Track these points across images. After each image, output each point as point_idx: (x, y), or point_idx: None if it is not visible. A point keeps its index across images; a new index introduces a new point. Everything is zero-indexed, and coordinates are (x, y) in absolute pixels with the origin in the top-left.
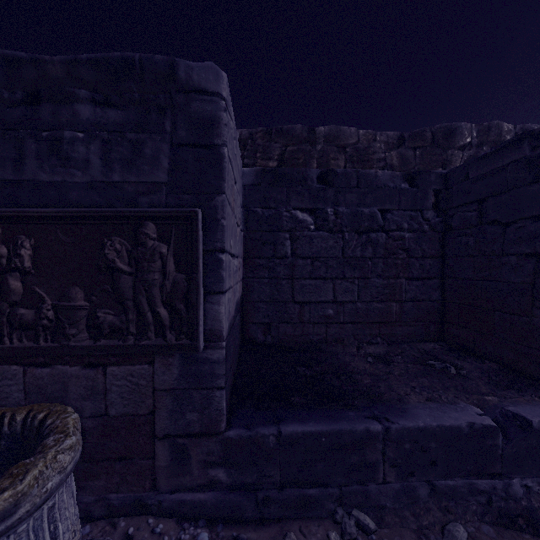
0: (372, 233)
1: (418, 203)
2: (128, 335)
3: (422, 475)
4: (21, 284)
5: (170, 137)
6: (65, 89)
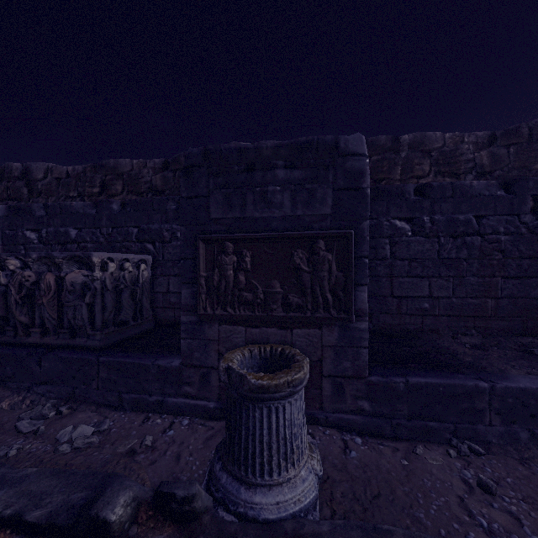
0: (467, 237)
1: (514, 208)
2: (307, 310)
3: (522, 424)
4: (244, 278)
5: (331, 185)
6: (270, 161)
